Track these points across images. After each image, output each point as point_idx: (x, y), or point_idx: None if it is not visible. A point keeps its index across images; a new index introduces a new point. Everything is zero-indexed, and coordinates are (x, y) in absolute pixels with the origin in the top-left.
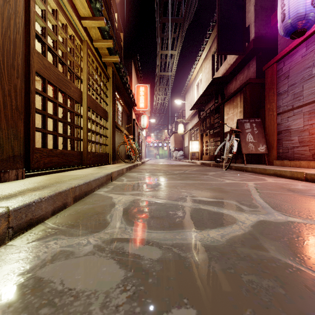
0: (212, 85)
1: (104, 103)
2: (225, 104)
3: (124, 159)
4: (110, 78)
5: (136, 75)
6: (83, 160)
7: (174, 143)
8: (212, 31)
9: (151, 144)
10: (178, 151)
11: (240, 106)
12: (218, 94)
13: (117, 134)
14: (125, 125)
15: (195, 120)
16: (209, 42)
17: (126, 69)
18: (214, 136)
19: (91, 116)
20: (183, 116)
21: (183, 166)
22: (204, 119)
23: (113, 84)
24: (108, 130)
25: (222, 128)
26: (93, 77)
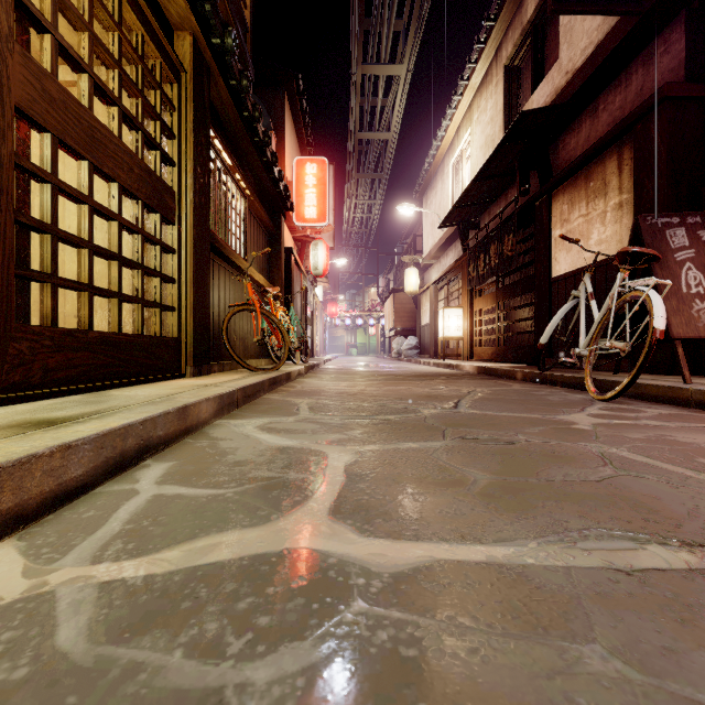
0: (514, 140)
1: (155, 150)
2: (556, 194)
3: (257, 357)
4: (187, 74)
5: (298, 139)
6: None
7: (396, 318)
8: None
9: (337, 321)
10: (404, 338)
11: (618, 188)
12: (529, 168)
13: (227, 279)
14: (259, 261)
15: (451, 257)
16: (498, 32)
17: (269, 116)
18: (515, 291)
19: (50, 167)
20: (417, 250)
21: (431, 378)
22: (481, 247)
23: (198, 100)
24: (176, 256)
25: (543, 267)
26: None
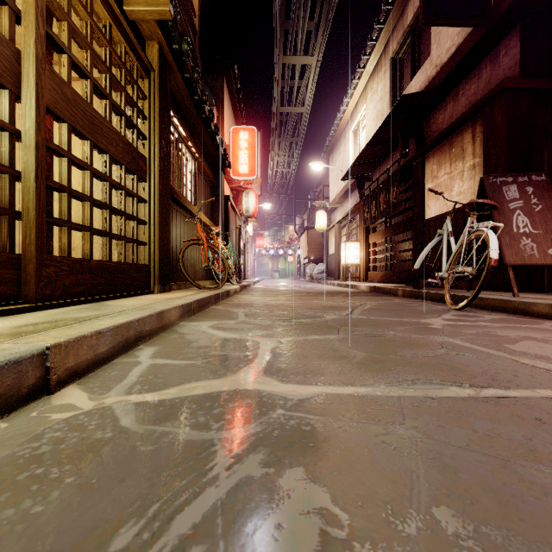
0: (397, 116)
1: (133, 129)
2: (428, 156)
3: (204, 279)
4: (155, 72)
5: (233, 112)
6: (25, 283)
7: (309, 249)
8: (394, 3)
9: (264, 251)
10: (315, 264)
11: (472, 154)
12: (408, 136)
13: (182, 221)
14: (205, 206)
15: (351, 202)
16: (386, 32)
17: (212, 95)
18: (398, 229)
19: (66, 146)
20: (325, 197)
21: (334, 294)
22: (373, 196)
23: (163, 90)
24: (147, 205)
25: (419, 211)
26: (76, 27)
